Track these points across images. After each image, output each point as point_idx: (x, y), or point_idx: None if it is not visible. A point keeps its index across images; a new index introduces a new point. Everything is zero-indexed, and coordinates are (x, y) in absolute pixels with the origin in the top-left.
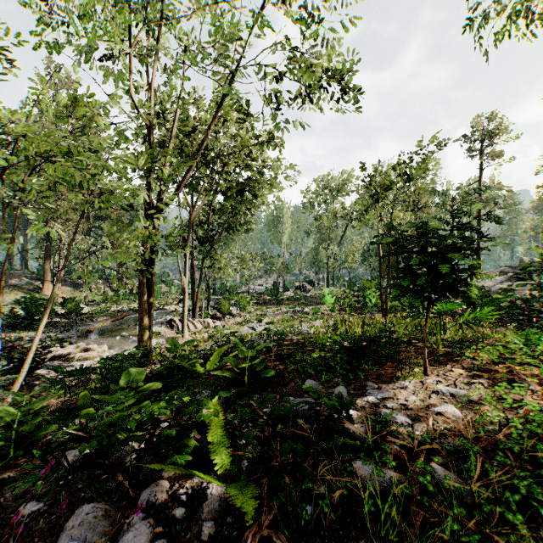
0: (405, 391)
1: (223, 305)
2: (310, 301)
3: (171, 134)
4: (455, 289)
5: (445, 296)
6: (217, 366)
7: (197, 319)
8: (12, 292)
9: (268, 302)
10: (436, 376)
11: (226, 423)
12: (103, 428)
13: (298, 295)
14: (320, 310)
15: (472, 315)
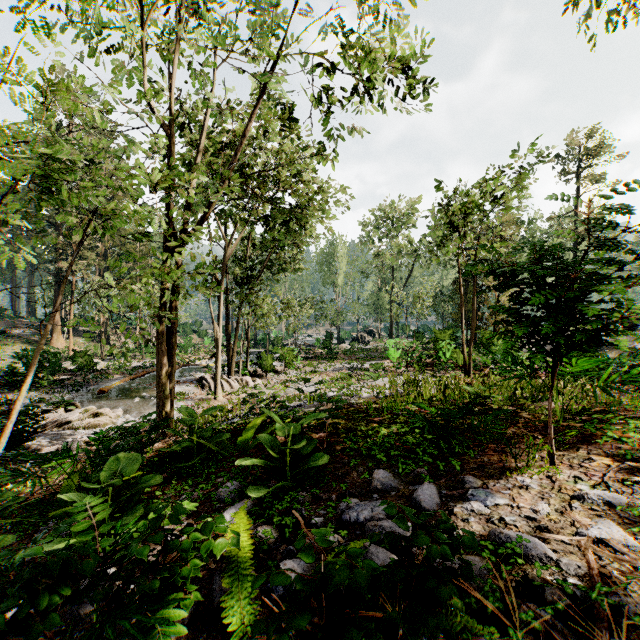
0: (528, 493)
1: (265, 360)
2: (370, 355)
3: (199, 147)
4: (599, 339)
5: (583, 349)
6: (251, 443)
7: (233, 377)
8: (14, 344)
9: (319, 356)
10: (569, 467)
11: (257, 542)
12: (32, 577)
13: (355, 348)
14: (382, 366)
15: (612, 376)
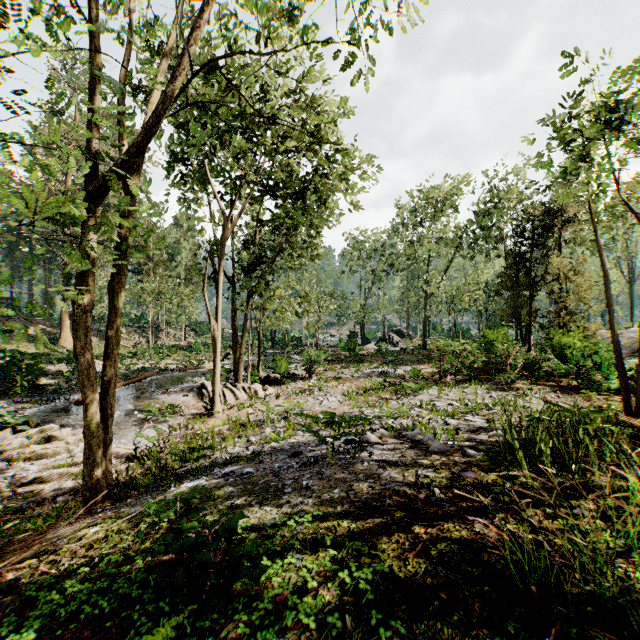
0: None
1: (279, 364)
2: (401, 358)
3: (166, 50)
4: None
5: None
6: None
7: (240, 384)
8: (19, 343)
9: (343, 359)
10: None
11: None
12: None
13: (383, 349)
14: (420, 372)
15: None
